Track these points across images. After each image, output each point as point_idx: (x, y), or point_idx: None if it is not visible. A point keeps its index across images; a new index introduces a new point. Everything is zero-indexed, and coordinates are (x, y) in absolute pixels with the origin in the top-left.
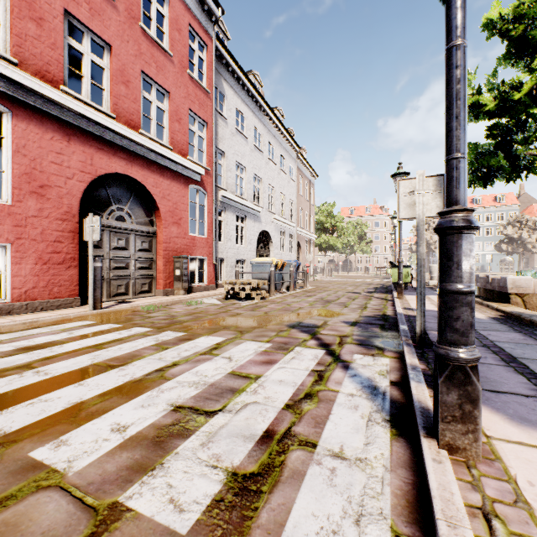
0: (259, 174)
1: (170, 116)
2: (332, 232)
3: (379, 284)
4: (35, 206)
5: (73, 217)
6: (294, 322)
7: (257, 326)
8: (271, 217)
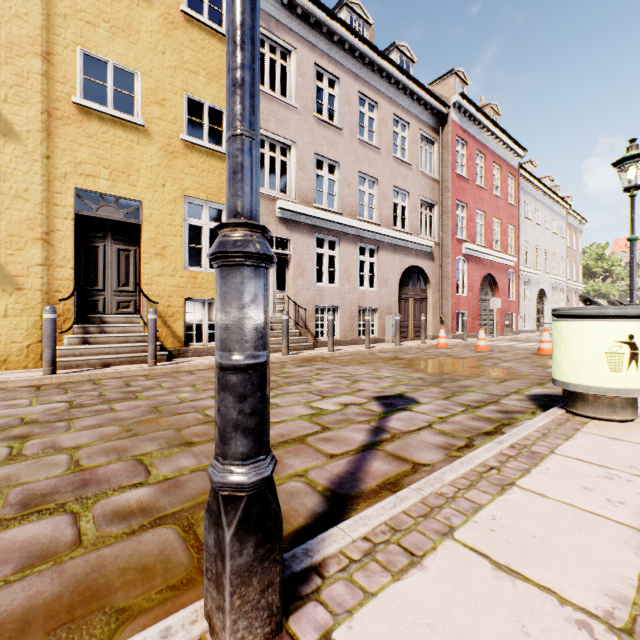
0: (538, 244)
1: (501, 233)
2: (604, 278)
3: None
4: (471, 295)
5: (477, 298)
6: None
7: None
8: (545, 277)
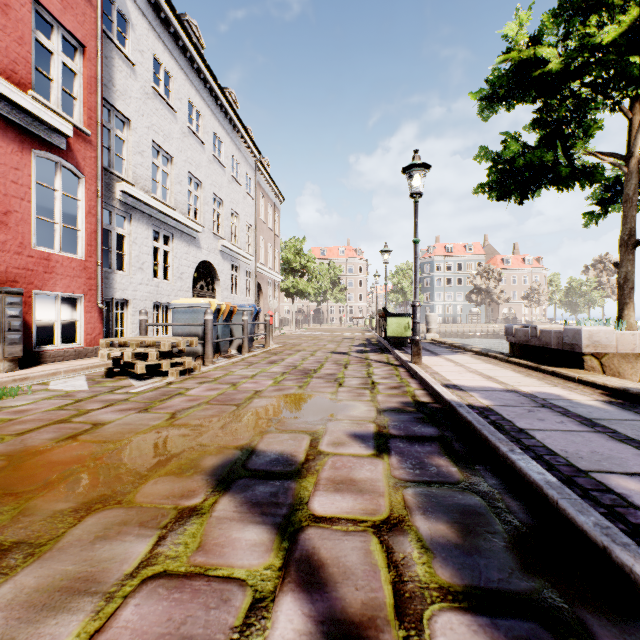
0: (198, 174)
1: None
2: (302, 274)
3: (365, 339)
4: None
5: None
6: (233, 453)
7: (103, 496)
8: (217, 243)
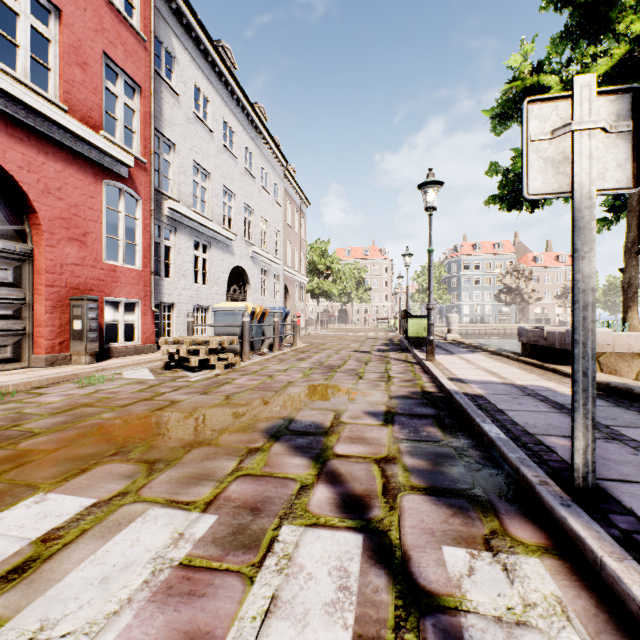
0: (231, 186)
1: (63, 52)
2: (327, 276)
3: (387, 339)
4: None
5: None
6: (278, 421)
7: (198, 440)
8: (248, 249)
